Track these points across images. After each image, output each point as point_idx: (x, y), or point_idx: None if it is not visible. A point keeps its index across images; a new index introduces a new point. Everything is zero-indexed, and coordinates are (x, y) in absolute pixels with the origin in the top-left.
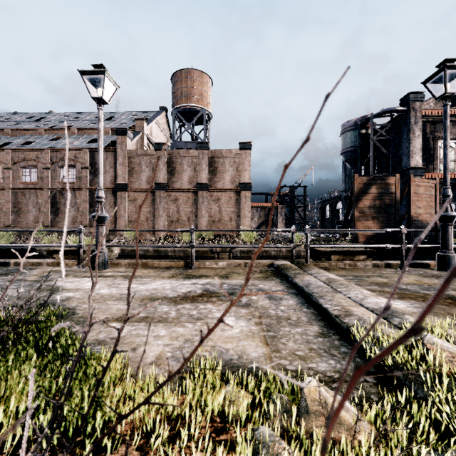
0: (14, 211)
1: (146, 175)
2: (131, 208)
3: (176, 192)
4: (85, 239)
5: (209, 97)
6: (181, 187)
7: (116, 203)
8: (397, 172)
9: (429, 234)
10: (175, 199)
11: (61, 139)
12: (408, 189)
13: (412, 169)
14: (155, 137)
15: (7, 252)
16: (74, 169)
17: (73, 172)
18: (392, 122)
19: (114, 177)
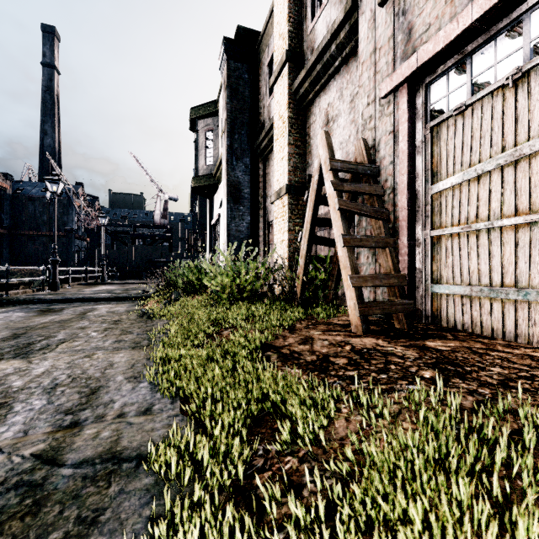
0: None
1: None
2: None
3: None
4: None
5: None
6: None
7: None
8: None
9: None
10: None
11: None
12: None
13: None
14: None
15: None
16: None
17: None
18: None
19: None
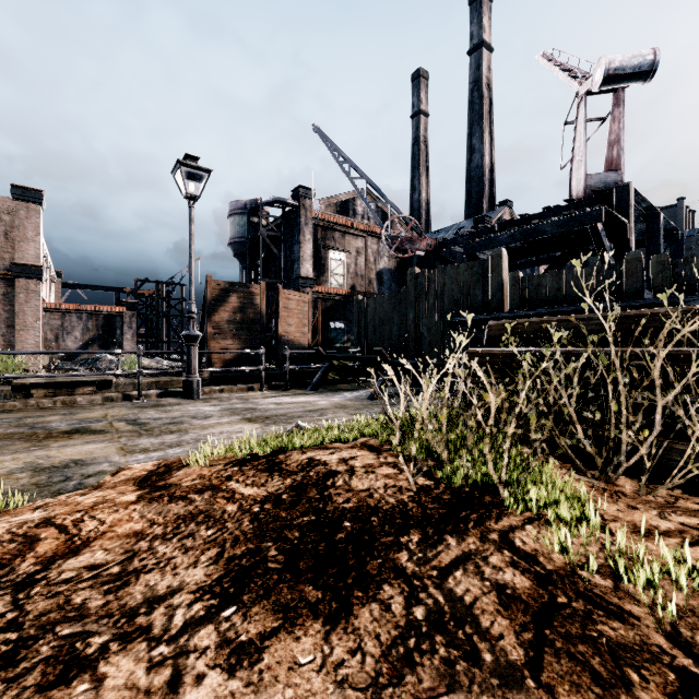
0: None
1: None
2: None
3: None
4: None
5: None
6: None
7: None
8: (291, 280)
9: (303, 356)
10: None
11: None
12: (277, 302)
13: (302, 278)
14: None
15: None
16: None
17: None
18: (283, 217)
19: None
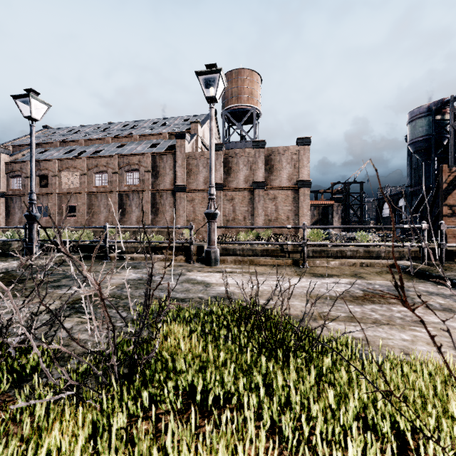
0: (89, 212)
1: (203, 176)
2: (189, 208)
3: (232, 192)
4: (155, 237)
5: (259, 95)
6: (237, 187)
7: (175, 203)
8: None
9: None
10: (231, 198)
11: (126, 146)
12: None
13: None
14: (207, 139)
15: (92, 248)
16: (138, 172)
17: (137, 176)
18: None
19: (173, 179)
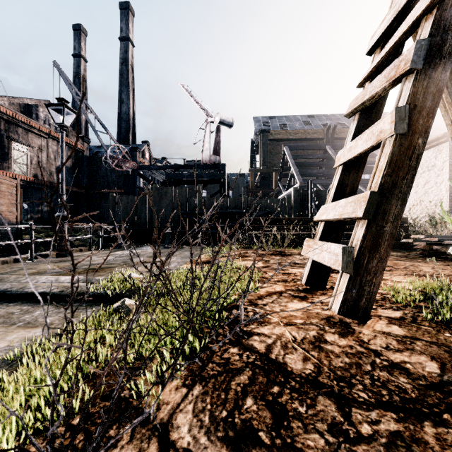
0: None
1: None
2: None
3: None
4: None
5: None
6: None
7: None
8: None
9: (12, 231)
10: None
11: None
12: None
13: None
14: None
15: None
16: None
17: None
18: None
19: None
